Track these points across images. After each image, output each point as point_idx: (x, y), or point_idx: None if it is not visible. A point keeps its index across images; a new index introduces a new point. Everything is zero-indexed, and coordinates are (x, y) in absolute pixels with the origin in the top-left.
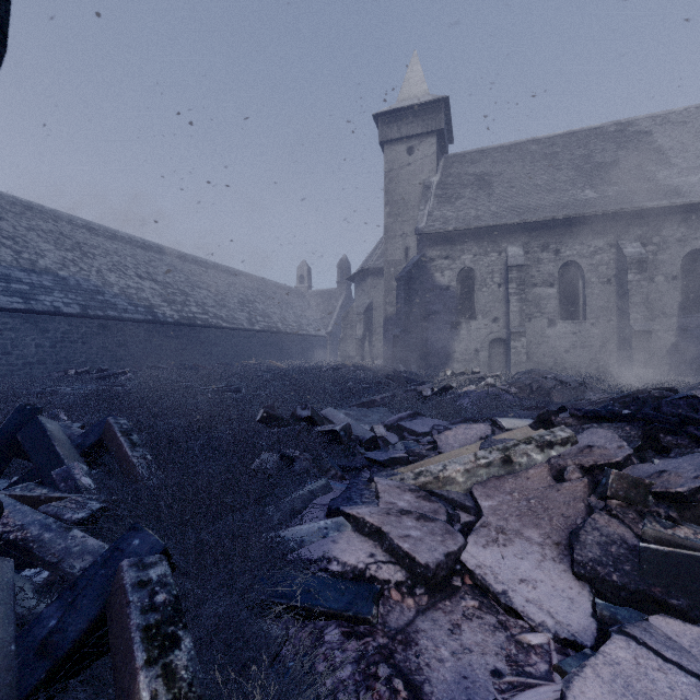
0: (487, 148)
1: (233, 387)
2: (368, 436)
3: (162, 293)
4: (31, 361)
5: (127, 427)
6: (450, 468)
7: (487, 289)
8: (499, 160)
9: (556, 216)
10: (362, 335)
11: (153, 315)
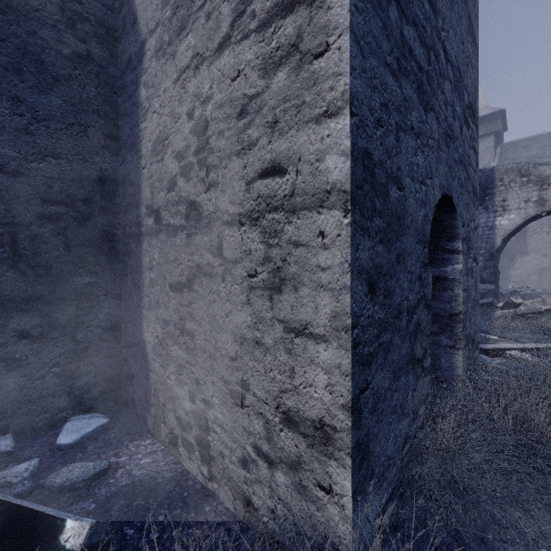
0: (537, 135)
1: None
2: None
3: None
4: None
5: None
6: (526, 302)
7: (537, 235)
8: (547, 144)
9: None
10: None
11: None
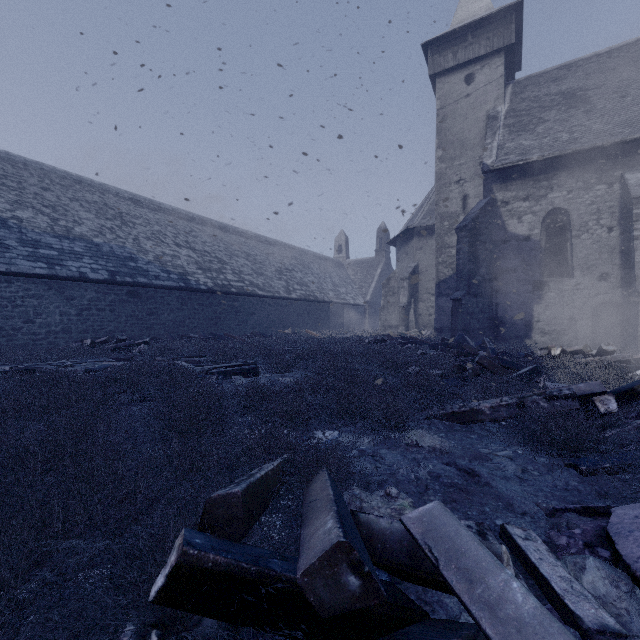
0: (574, 60)
1: (248, 367)
2: None
3: (198, 261)
4: (55, 330)
5: None
6: None
7: (589, 235)
8: (595, 70)
9: None
10: (406, 302)
11: (186, 282)
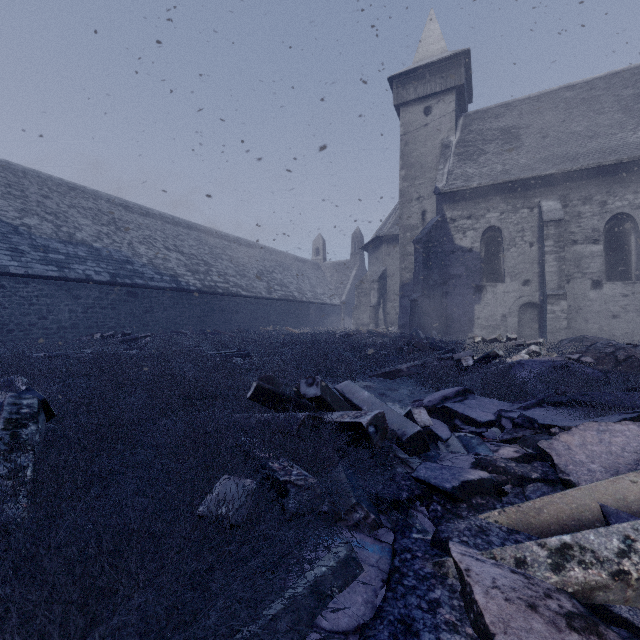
0: (512, 101)
1: (243, 352)
2: (410, 432)
3: (187, 264)
4: (64, 325)
5: (29, 410)
6: None
7: (516, 249)
8: (527, 111)
9: (602, 162)
10: (376, 302)
11: (177, 283)
